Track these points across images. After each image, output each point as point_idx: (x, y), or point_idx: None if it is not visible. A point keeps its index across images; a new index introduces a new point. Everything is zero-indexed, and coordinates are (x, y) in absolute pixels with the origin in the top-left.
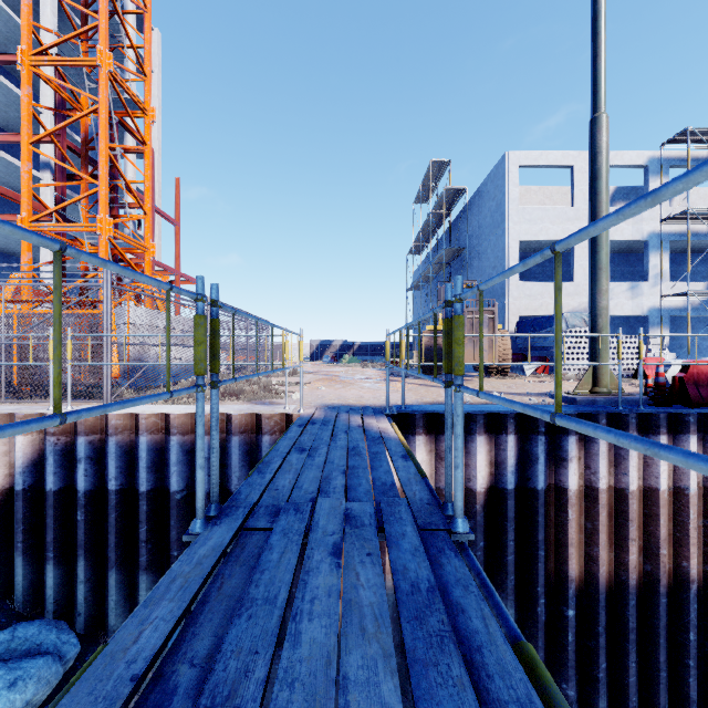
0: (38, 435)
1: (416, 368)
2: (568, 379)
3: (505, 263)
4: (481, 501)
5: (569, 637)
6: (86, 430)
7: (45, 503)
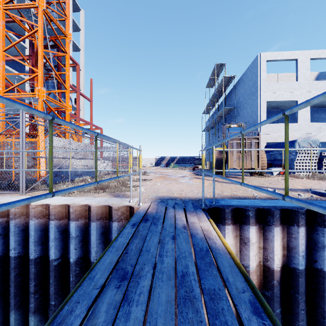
0: None
1: (208, 170)
2: (301, 178)
3: (258, 114)
4: (277, 278)
5: None
6: None
7: None
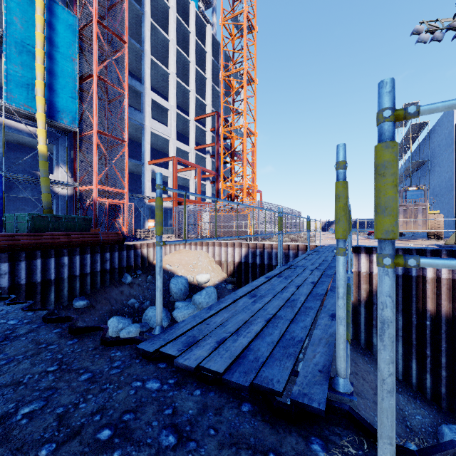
0: (246, 248)
1: None
2: None
3: (453, 170)
4: None
5: (427, 332)
6: (259, 247)
7: (249, 266)
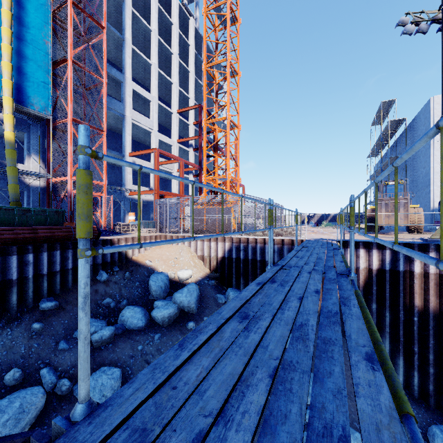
0: (230, 243)
1: None
2: None
3: (430, 165)
4: (374, 273)
5: (414, 328)
6: (243, 242)
7: (232, 261)
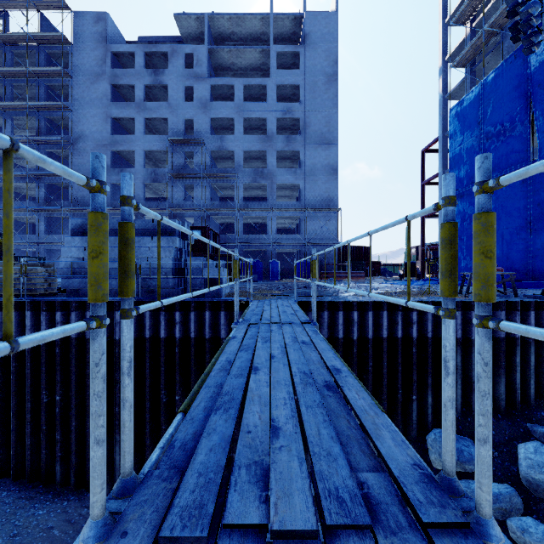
0: None
1: None
2: None
3: None
4: None
5: None
6: None
7: None
